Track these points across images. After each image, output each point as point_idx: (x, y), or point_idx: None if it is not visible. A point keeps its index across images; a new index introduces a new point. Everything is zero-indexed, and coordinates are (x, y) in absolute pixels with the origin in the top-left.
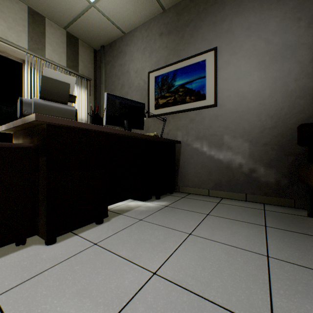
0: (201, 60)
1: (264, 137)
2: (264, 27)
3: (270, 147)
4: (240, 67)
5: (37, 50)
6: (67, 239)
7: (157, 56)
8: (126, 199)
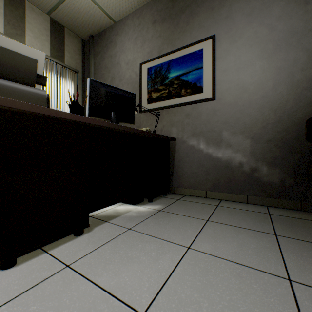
0: (197, 49)
1: (267, 133)
2: (267, 12)
3: (274, 144)
4: (241, 56)
5: (15, 36)
6: (31, 260)
7: (150, 46)
8: (113, 204)
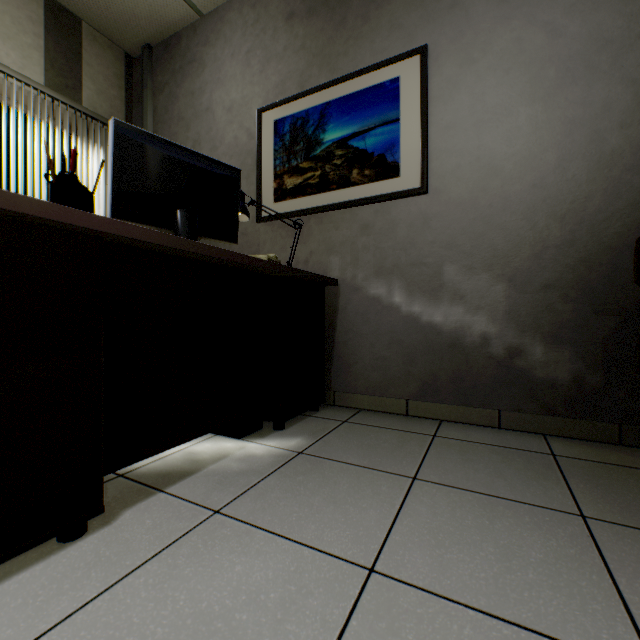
0: (388, 78)
1: (545, 269)
2: None
3: (559, 293)
4: (485, 95)
5: None
6: None
7: (280, 70)
8: (178, 444)
